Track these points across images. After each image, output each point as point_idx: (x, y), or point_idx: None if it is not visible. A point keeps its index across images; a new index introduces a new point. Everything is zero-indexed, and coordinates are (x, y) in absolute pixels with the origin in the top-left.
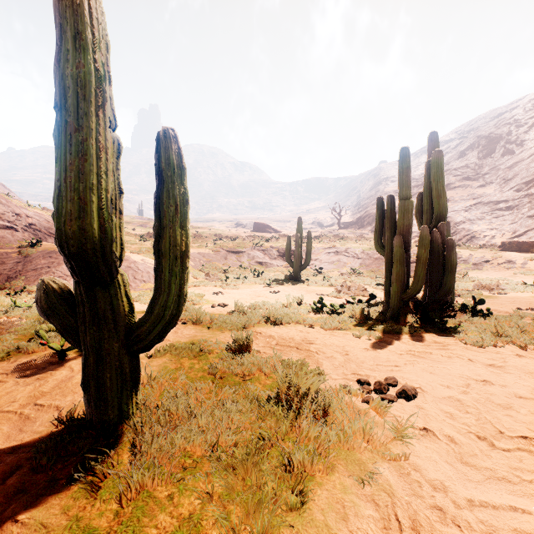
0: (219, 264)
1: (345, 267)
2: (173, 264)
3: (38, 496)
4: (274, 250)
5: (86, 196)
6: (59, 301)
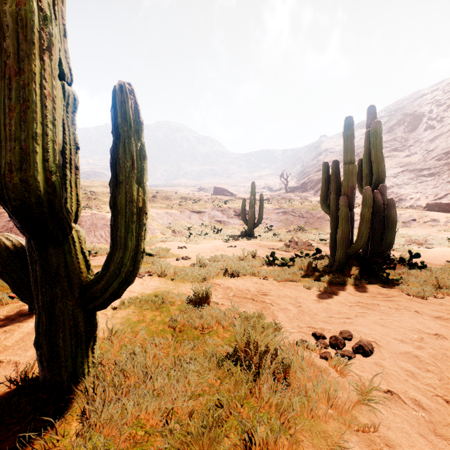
0: (183, 222)
1: (292, 225)
2: (129, 220)
3: None
4: (231, 210)
5: (28, 145)
6: (11, 258)
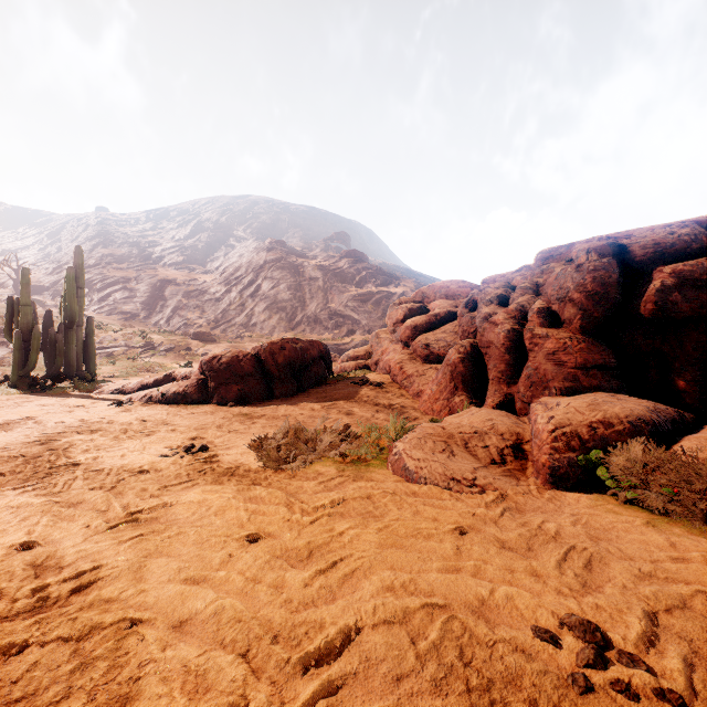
0: None
1: (10, 353)
2: None
3: None
4: None
5: None
6: None
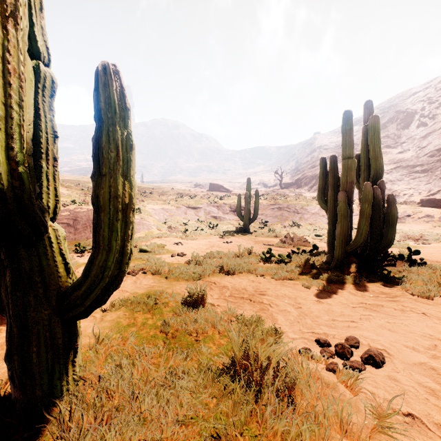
0: (179, 218)
1: (287, 220)
2: (113, 218)
3: None
4: (227, 206)
5: None
6: None
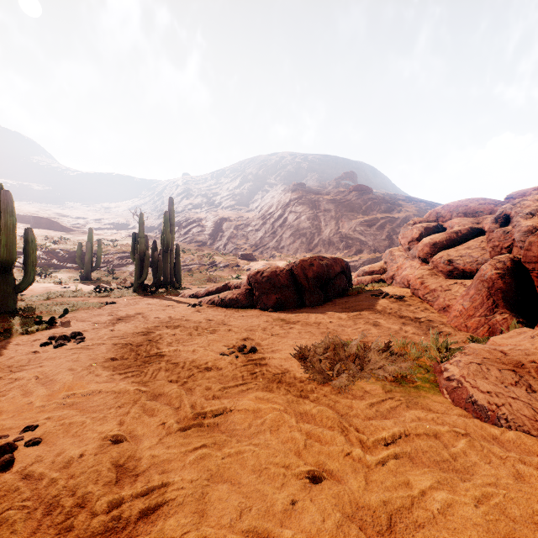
0: None
1: None
2: (32, 267)
3: (3, 319)
4: (64, 253)
5: (13, 251)
6: None
